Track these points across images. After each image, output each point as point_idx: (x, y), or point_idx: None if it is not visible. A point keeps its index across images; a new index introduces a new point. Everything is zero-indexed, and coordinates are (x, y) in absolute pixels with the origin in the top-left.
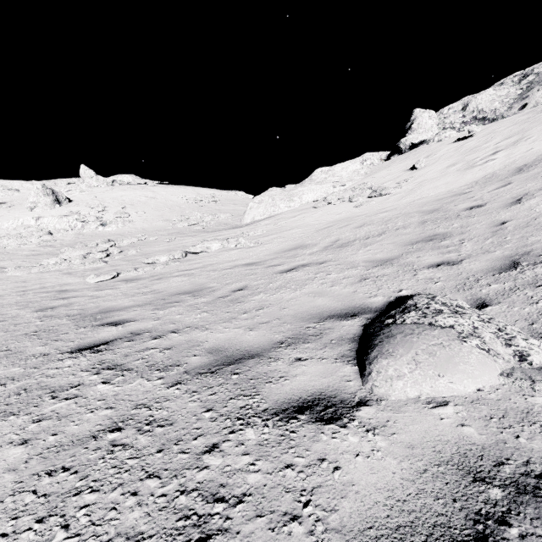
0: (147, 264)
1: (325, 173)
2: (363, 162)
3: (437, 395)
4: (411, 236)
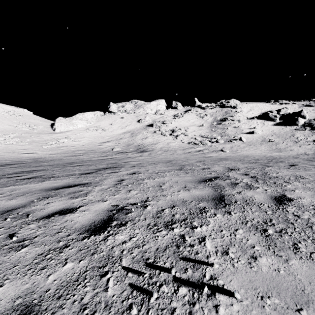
0: (49, 144)
1: (81, 115)
2: (95, 114)
3: (116, 150)
4: (113, 142)
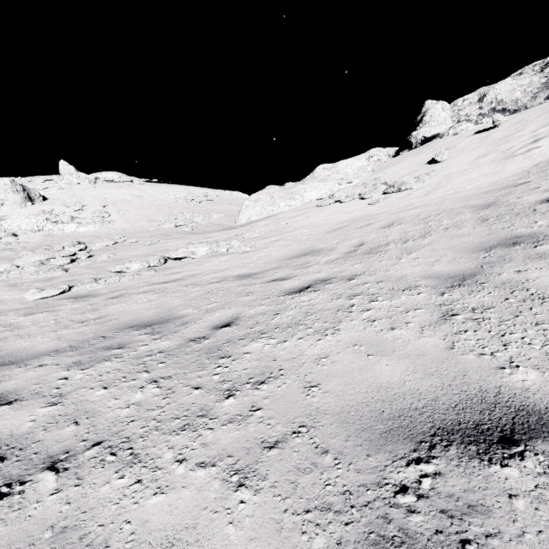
0: (114, 273)
1: (328, 170)
2: (370, 158)
3: None
4: (475, 238)
